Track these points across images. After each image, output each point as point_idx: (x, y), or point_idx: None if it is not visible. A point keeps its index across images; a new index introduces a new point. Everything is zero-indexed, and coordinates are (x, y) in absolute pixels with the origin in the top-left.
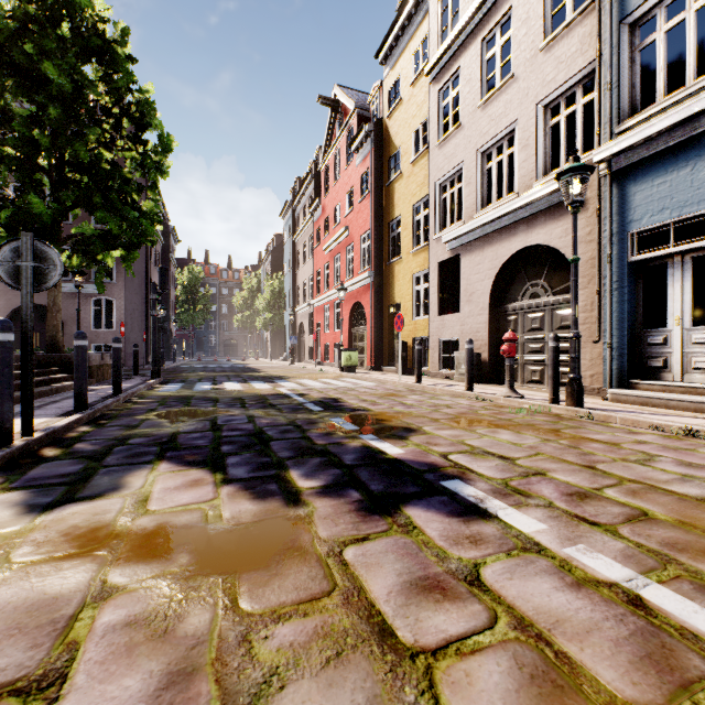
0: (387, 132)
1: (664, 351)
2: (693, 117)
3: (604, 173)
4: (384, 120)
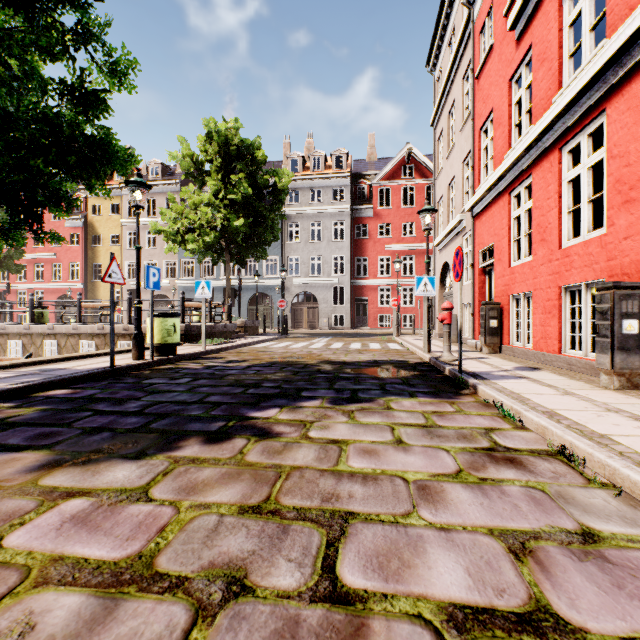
0: (91, 222)
1: (188, 320)
2: (191, 284)
3: (178, 286)
4: (89, 216)
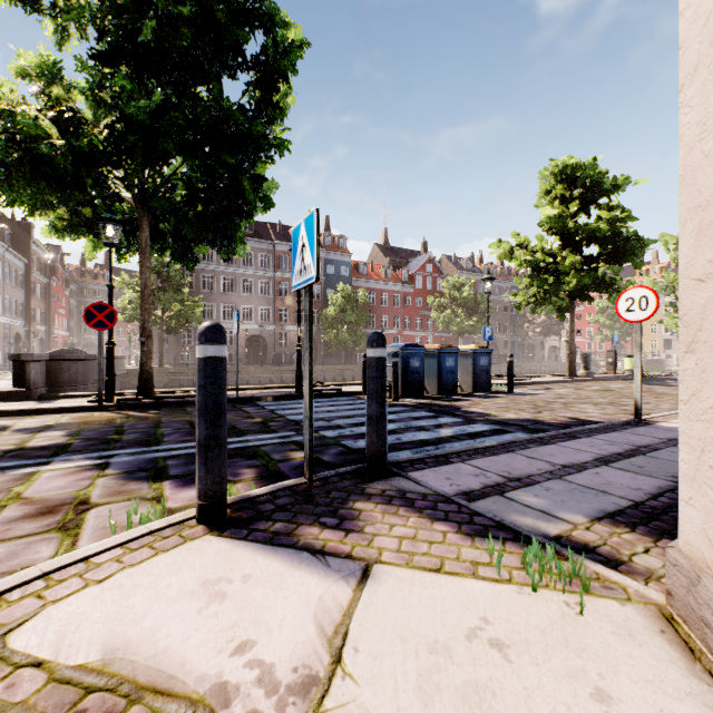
0: None
1: None
2: None
3: None
4: None
